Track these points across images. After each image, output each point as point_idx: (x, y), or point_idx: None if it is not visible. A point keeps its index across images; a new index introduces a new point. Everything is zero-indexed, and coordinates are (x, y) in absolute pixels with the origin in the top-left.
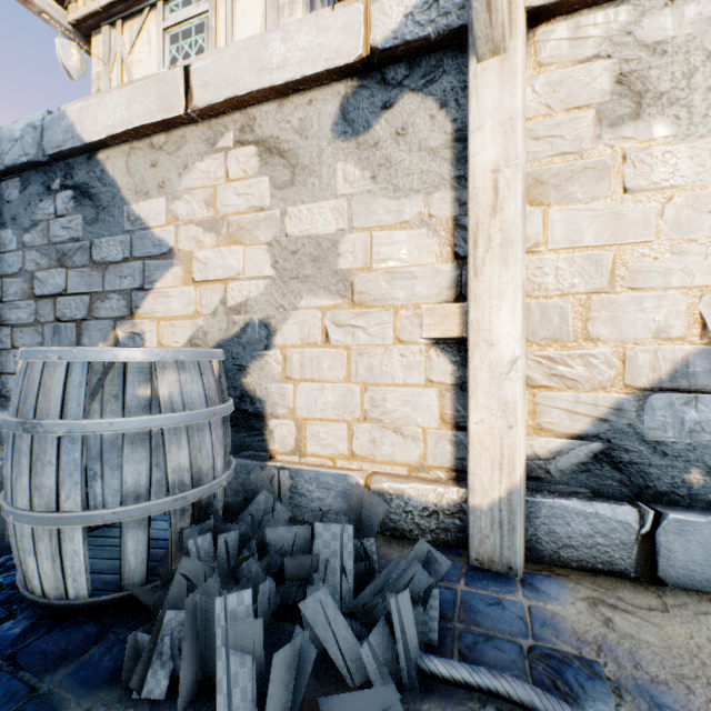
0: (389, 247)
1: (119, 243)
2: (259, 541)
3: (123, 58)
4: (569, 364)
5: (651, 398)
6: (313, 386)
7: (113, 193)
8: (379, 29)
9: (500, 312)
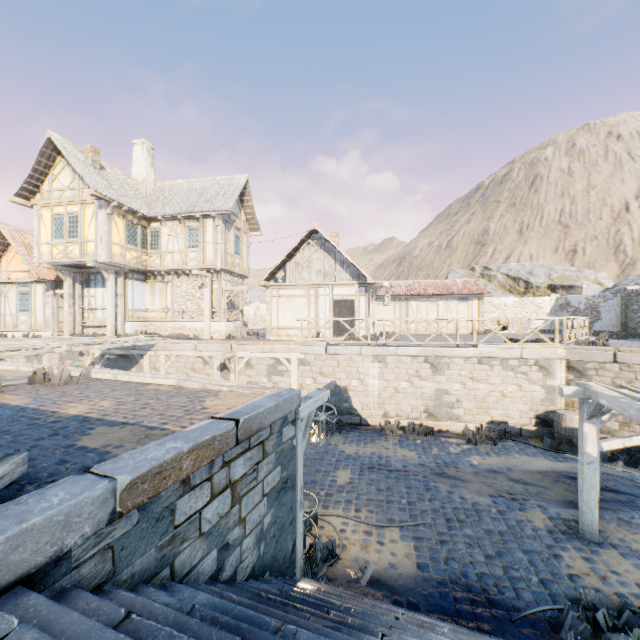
0: None
1: None
2: None
3: (6, 294)
4: None
5: None
6: None
7: None
8: None
9: None
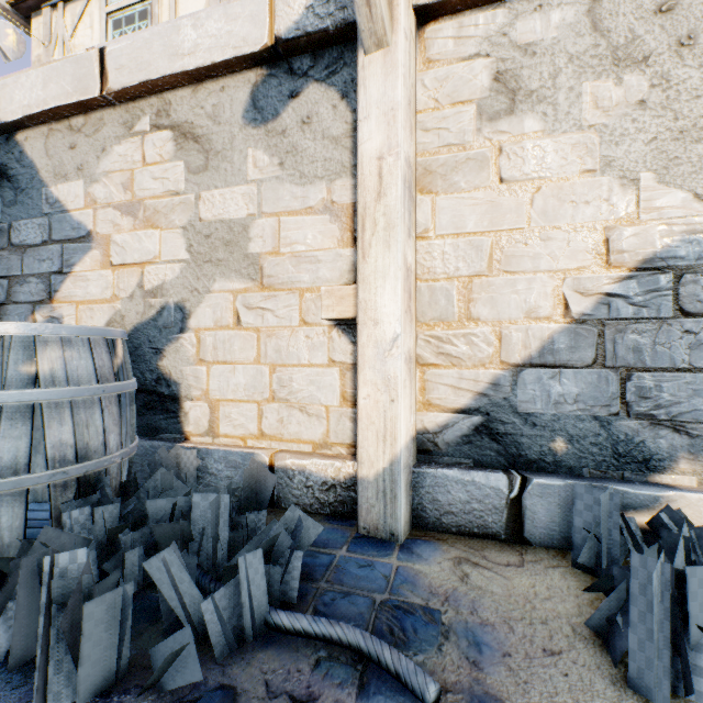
0: (295, 231)
1: (38, 226)
2: (144, 514)
3: (65, 41)
4: (454, 343)
5: (523, 373)
6: (226, 367)
7: (32, 175)
8: (283, 19)
9: (384, 292)
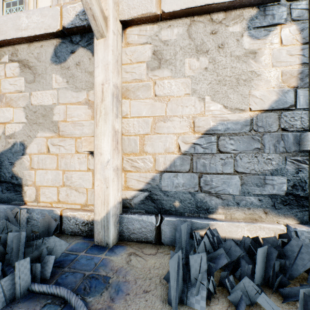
0: (73, 112)
1: None
2: None
3: None
4: (138, 162)
5: (164, 174)
6: (43, 171)
7: None
8: (66, 19)
9: (104, 141)
